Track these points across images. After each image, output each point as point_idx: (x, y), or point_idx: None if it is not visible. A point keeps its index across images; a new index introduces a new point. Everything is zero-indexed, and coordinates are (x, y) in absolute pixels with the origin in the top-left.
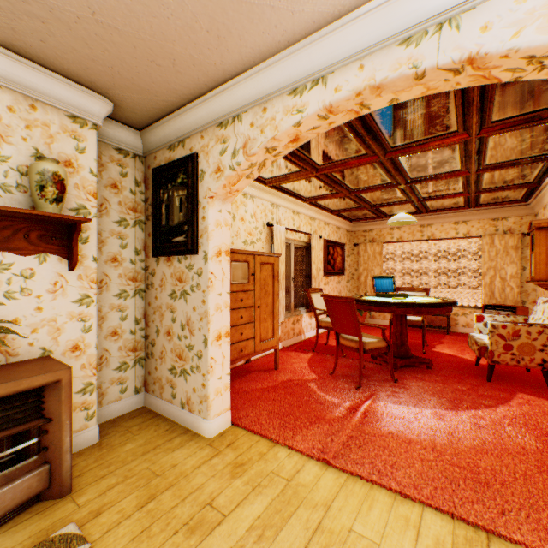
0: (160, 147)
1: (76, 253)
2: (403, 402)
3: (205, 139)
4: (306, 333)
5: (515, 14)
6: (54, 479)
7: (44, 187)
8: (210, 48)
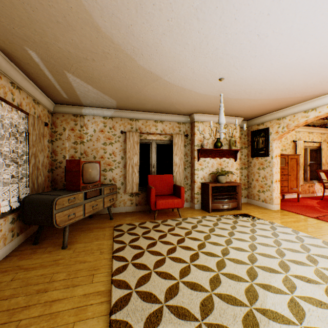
0: (253, 125)
1: (236, 157)
2: None
3: (271, 123)
4: (317, 193)
5: None
6: (237, 206)
7: (233, 143)
8: (277, 106)
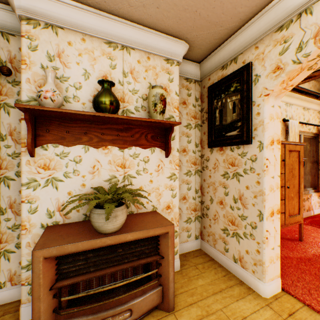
0: (214, 70)
1: (170, 146)
2: None
3: (260, 48)
4: (314, 210)
5: None
6: (164, 298)
7: (156, 104)
8: None
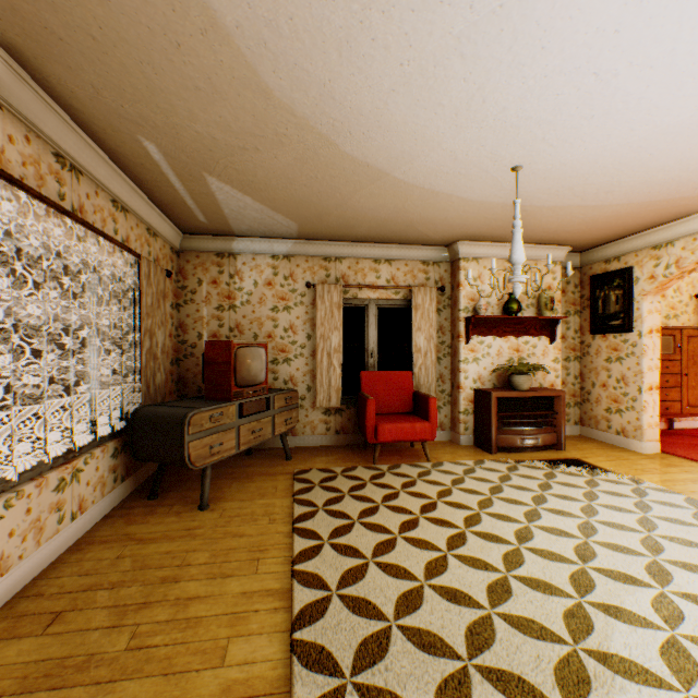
0: (595, 262)
1: (555, 335)
2: None
3: (638, 257)
4: None
5: None
6: (557, 441)
7: (546, 304)
8: (651, 219)
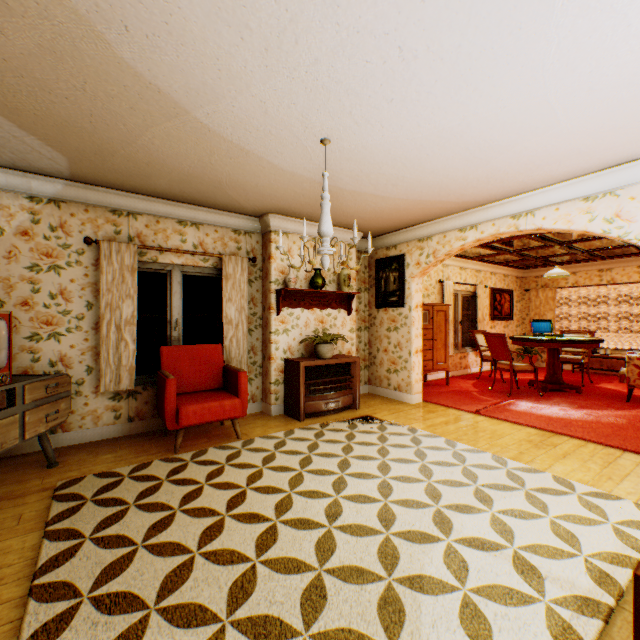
0: (380, 248)
1: (351, 308)
2: (541, 404)
3: (410, 246)
4: (471, 368)
5: (554, 215)
6: (354, 401)
7: (345, 281)
8: (419, 216)
